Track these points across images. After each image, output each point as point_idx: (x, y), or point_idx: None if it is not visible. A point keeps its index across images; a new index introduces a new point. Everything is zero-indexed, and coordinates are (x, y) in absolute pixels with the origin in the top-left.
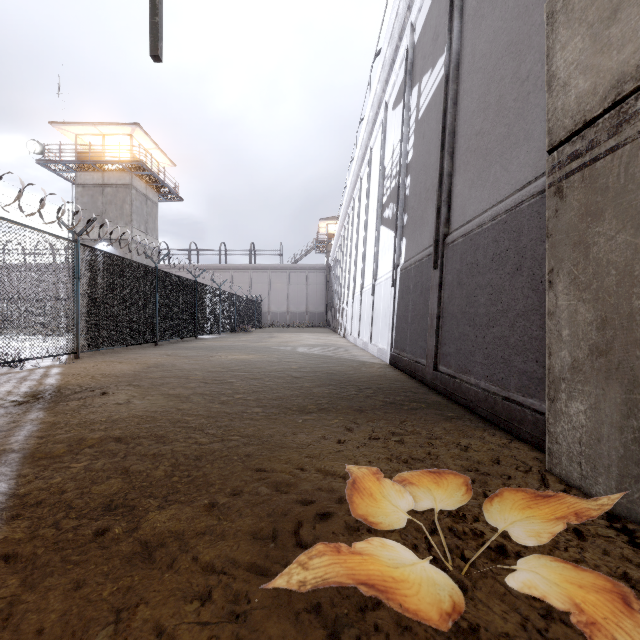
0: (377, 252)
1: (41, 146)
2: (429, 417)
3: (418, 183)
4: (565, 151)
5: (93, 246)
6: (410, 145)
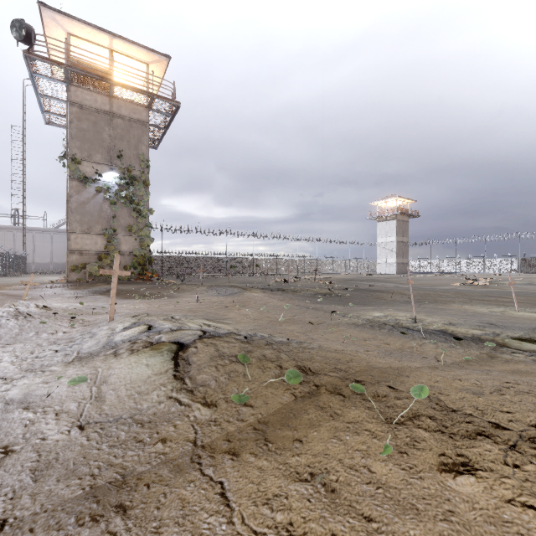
0: None
1: None
2: None
3: None
4: None
5: None
6: None
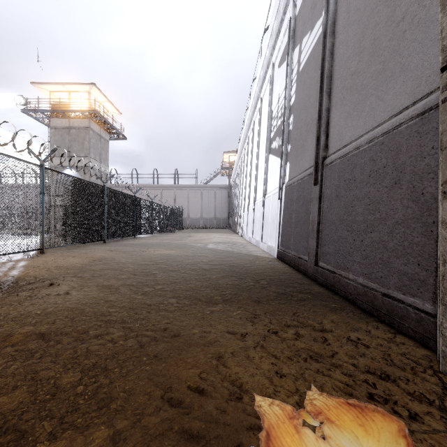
0: (266, 174)
1: (25, 99)
2: (316, 308)
3: (299, 120)
4: None
5: (62, 171)
6: (293, 92)
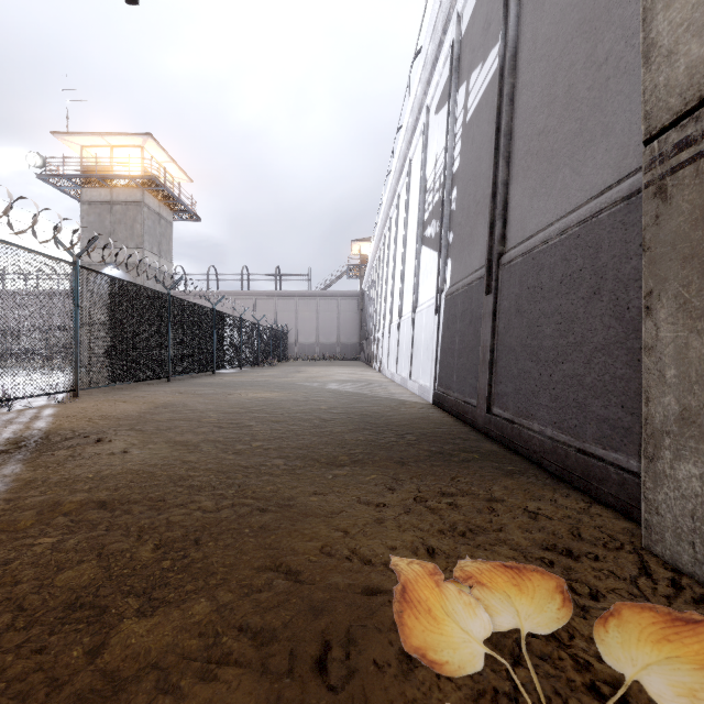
0: (417, 276)
1: (42, 159)
2: (485, 472)
3: (466, 195)
4: (670, 139)
5: (100, 270)
6: (456, 152)
